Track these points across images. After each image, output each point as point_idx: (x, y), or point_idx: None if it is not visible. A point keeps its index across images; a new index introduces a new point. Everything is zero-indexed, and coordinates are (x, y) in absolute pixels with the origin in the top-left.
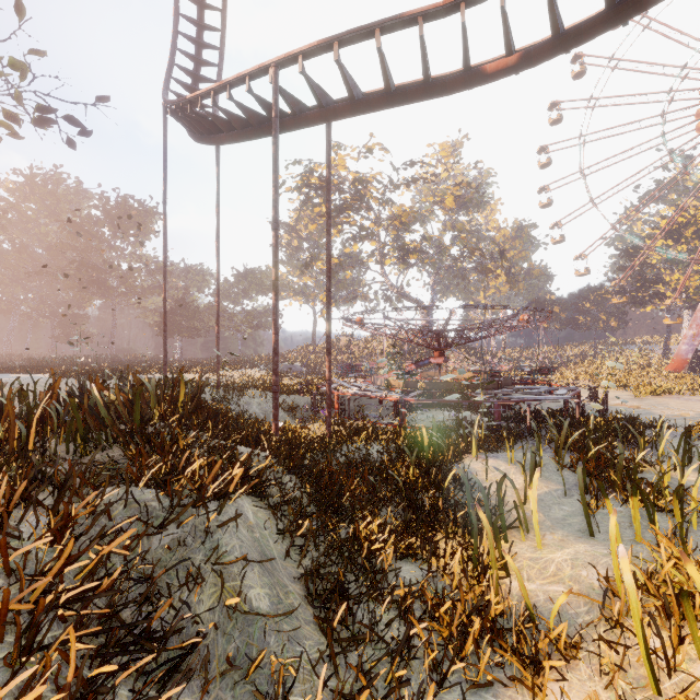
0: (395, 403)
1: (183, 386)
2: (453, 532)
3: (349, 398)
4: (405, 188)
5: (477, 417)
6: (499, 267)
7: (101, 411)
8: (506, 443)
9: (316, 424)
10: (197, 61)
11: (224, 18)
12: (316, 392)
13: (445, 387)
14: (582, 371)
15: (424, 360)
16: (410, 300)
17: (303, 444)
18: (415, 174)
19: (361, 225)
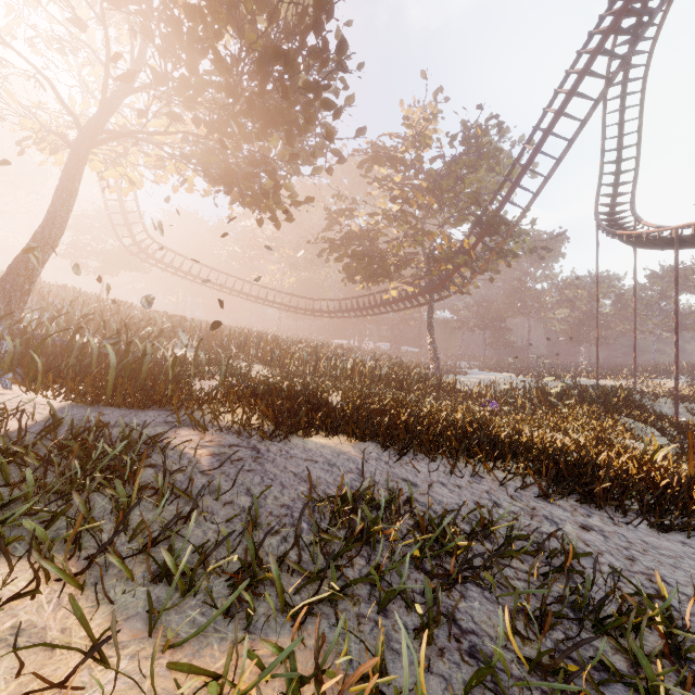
0: None
1: (622, 392)
2: None
3: None
4: None
5: None
6: None
7: (594, 397)
8: None
9: None
10: (617, 174)
11: (639, 137)
12: None
13: None
14: None
15: None
16: None
17: (694, 428)
18: None
19: None
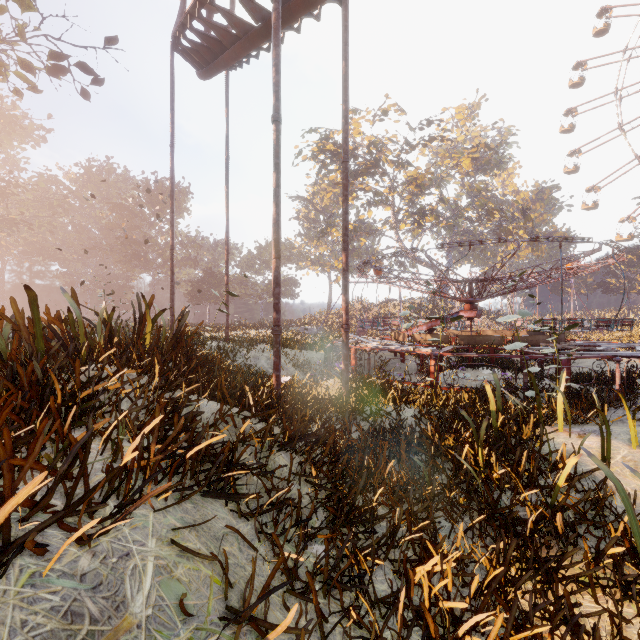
0: (421, 360)
1: (148, 318)
2: (595, 584)
3: (369, 351)
4: (419, 153)
5: (562, 372)
6: (520, 228)
7: None
8: (627, 412)
9: (330, 381)
10: (209, 8)
11: None
12: (330, 345)
13: (484, 342)
14: (625, 334)
15: (452, 314)
16: (425, 264)
17: (311, 403)
18: (432, 132)
19: (376, 191)
